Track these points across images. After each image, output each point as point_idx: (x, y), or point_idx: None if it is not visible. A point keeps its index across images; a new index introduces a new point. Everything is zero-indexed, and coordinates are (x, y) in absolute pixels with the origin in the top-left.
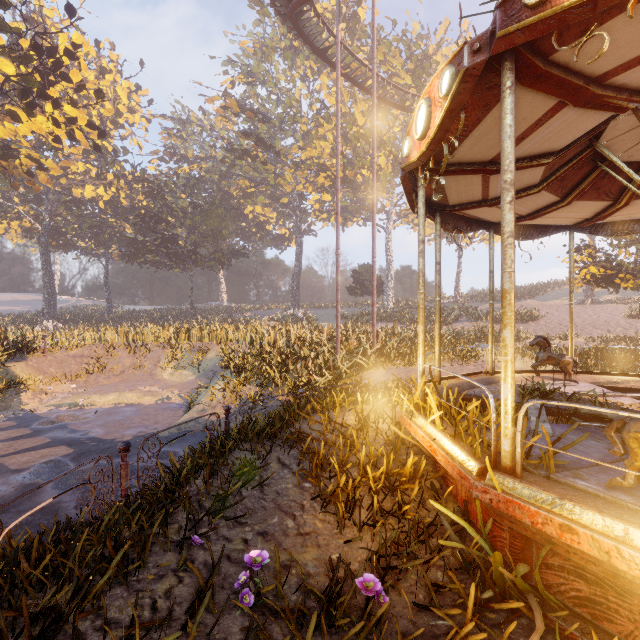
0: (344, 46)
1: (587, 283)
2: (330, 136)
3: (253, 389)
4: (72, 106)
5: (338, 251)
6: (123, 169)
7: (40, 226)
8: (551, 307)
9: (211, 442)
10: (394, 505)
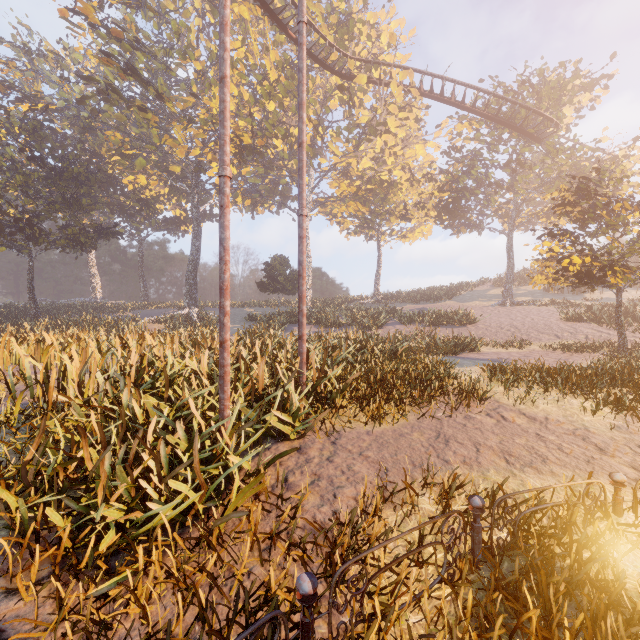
0: None
1: (556, 279)
2: (235, 90)
3: None
4: None
5: (224, 169)
6: None
7: None
8: (475, 308)
9: None
10: None
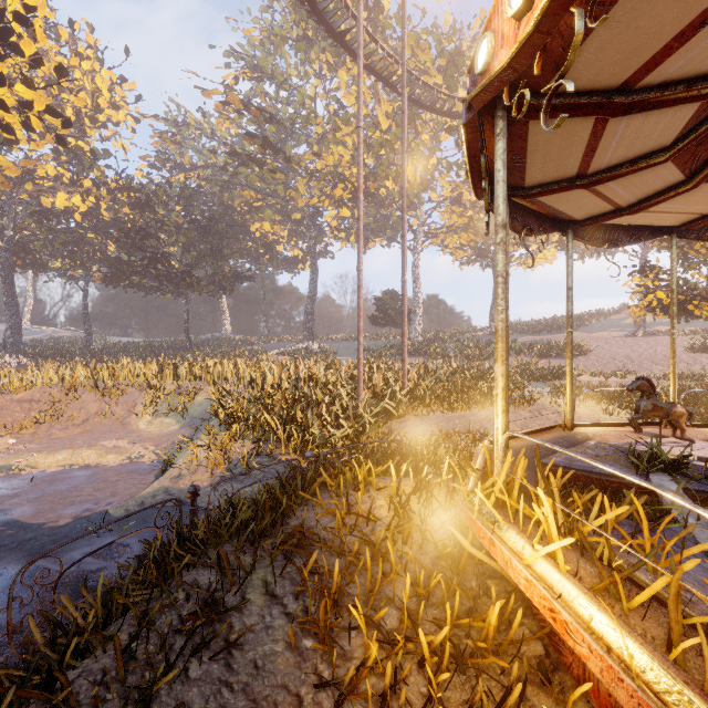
0: (366, 30)
1: (651, 311)
2: (349, 141)
3: (248, 446)
4: (27, 86)
5: (360, 266)
6: (104, 175)
7: (1, 241)
8: (599, 340)
9: (164, 545)
10: (471, 707)
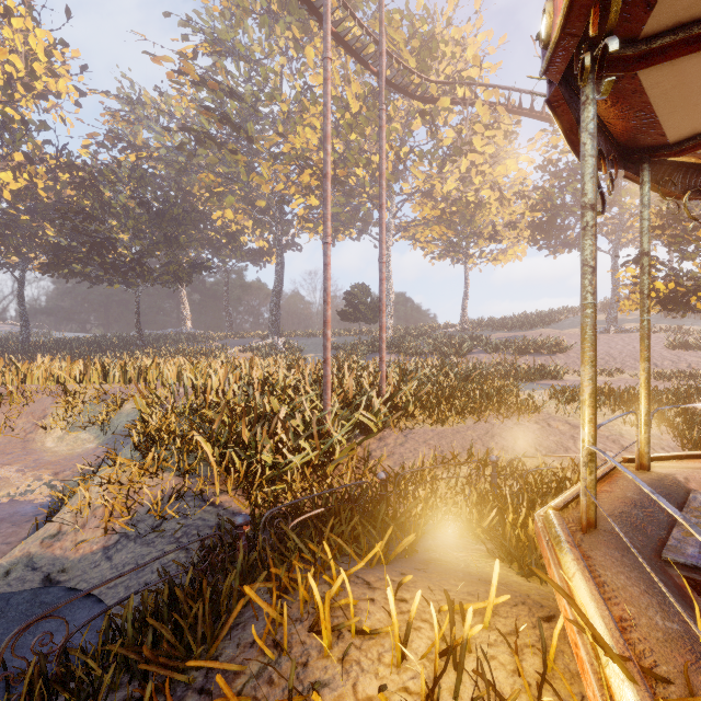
0: None
1: None
2: (317, 124)
3: (169, 481)
4: None
5: (327, 238)
6: (39, 148)
7: None
8: (572, 336)
9: None
10: None
